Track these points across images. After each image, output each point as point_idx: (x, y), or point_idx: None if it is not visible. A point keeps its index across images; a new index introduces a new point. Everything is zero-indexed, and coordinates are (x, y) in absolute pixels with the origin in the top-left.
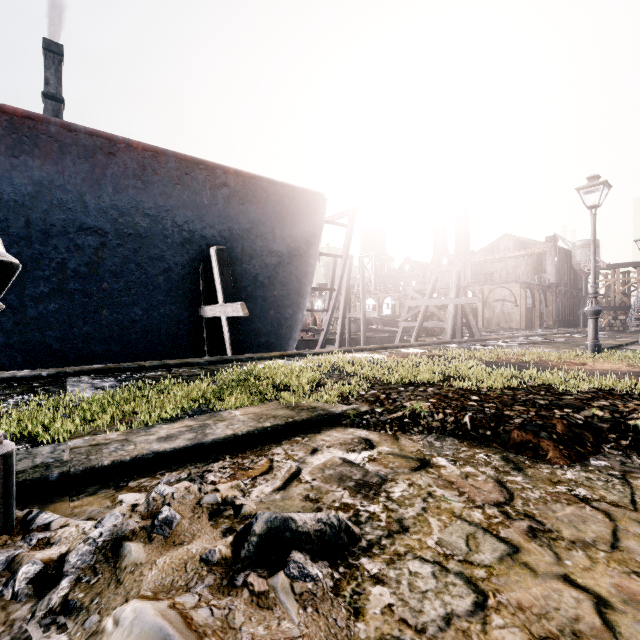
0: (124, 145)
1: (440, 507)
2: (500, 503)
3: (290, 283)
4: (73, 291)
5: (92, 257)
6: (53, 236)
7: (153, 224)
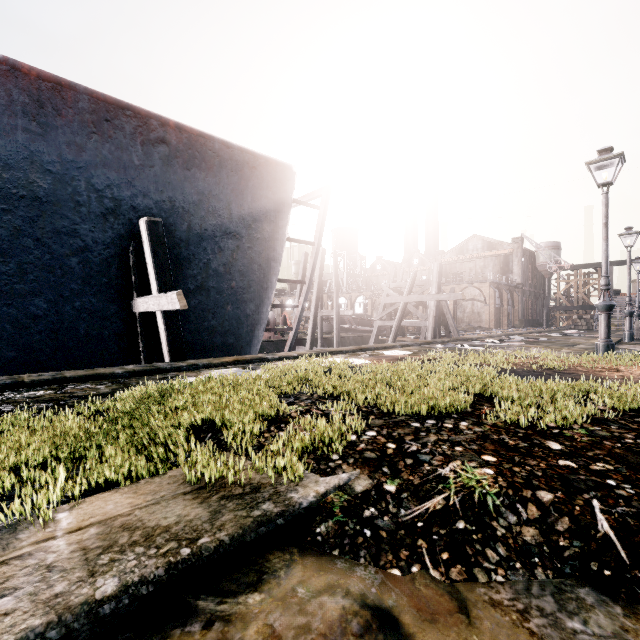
0: (6, 67)
1: None
2: None
3: (251, 272)
4: None
5: None
6: None
7: (58, 185)
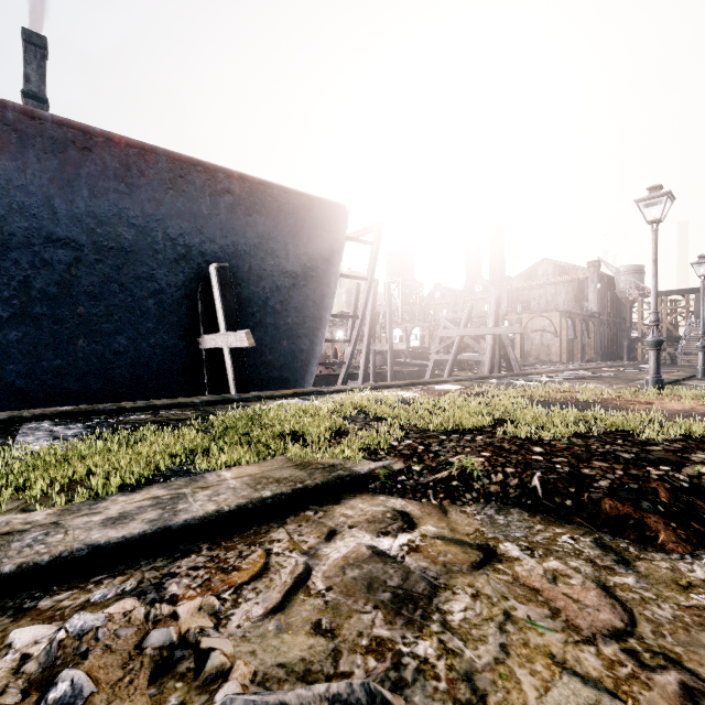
0: (103, 139)
1: (528, 643)
2: (619, 632)
3: (306, 309)
4: (40, 316)
5: (64, 275)
6: (13, 248)
7: (140, 236)
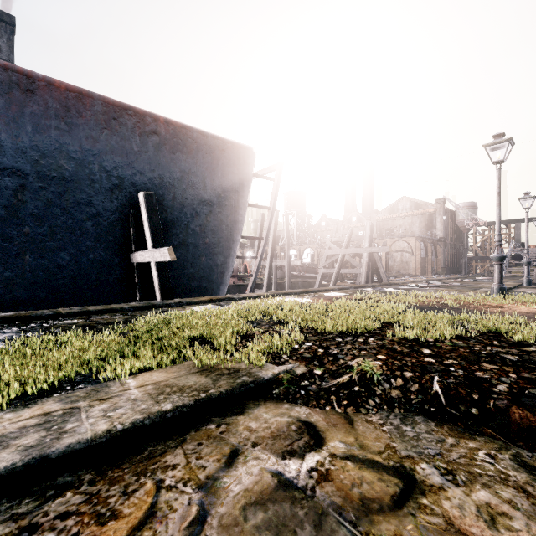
0: (44, 83)
1: None
2: None
3: (221, 231)
4: None
5: (11, 199)
6: None
7: (79, 168)
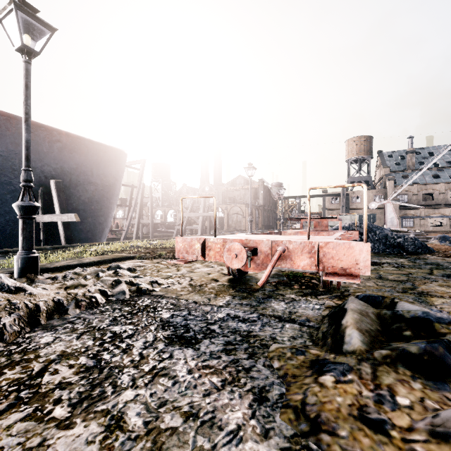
0: None
1: (158, 266)
2: (173, 265)
3: (103, 202)
4: None
5: None
6: None
7: (4, 161)
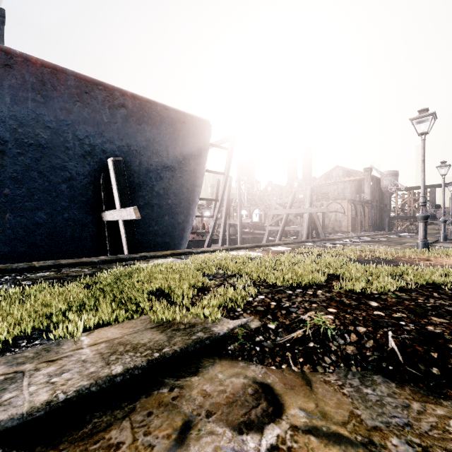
0: (21, 59)
1: None
2: None
3: (182, 194)
4: None
5: None
6: None
7: (54, 136)
